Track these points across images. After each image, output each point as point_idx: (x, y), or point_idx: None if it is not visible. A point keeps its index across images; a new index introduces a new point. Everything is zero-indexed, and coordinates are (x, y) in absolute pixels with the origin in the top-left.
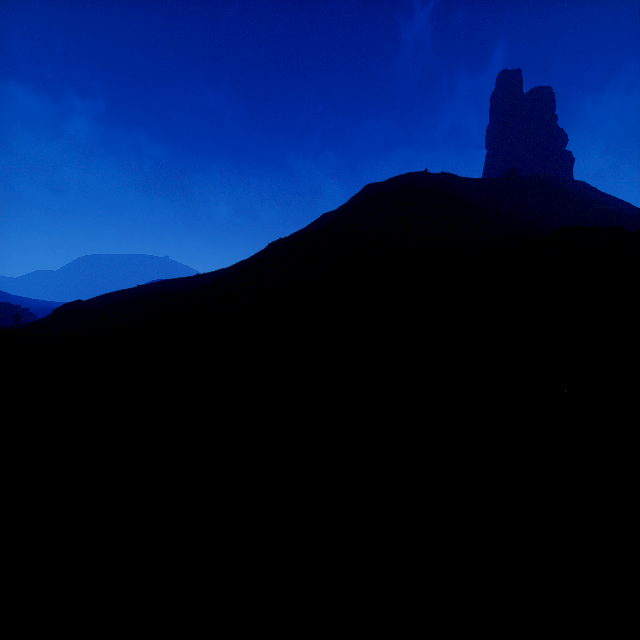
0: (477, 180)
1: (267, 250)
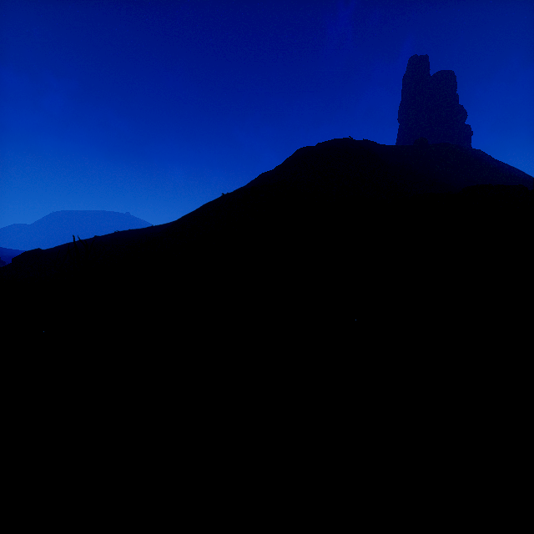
0: (393, 147)
1: (210, 204)
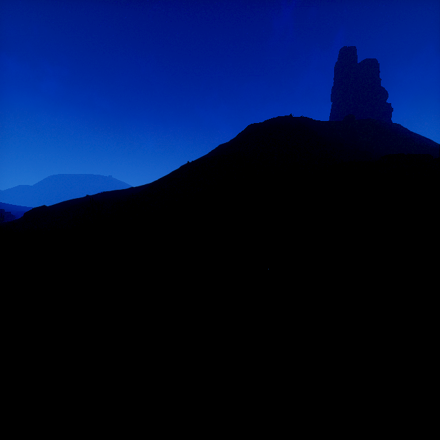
0: (326, 122)
1: (179, 170)
